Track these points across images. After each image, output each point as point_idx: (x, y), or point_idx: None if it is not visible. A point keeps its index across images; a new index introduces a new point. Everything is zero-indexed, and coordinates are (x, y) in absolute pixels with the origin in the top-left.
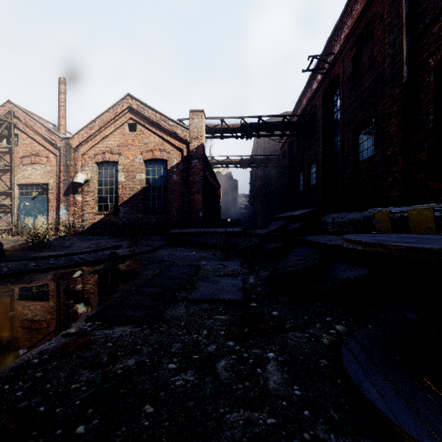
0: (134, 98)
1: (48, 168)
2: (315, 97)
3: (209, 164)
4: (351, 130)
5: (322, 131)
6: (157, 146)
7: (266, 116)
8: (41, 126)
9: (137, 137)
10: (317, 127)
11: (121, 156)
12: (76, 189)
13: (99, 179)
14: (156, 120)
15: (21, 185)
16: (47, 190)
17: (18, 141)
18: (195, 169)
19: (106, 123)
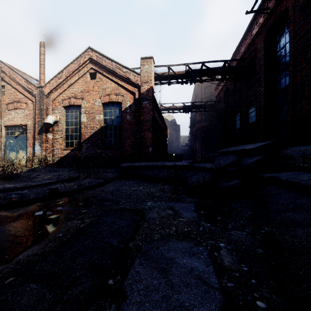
0: (94, 50)
1: (27, 112)
2: (255, 42)
3: (158, 107)
4: (308, 59)
5: (263, 71)
6: (113, 90)
7: (208, 62)
8: (21, 77)
9: (97, 83)
10: (257, 68)
11: (83, 100)
12: (48, 129)
13: (66, 120)
14: (112, 68)
15: (7, 126)
16: (27, 130)
17: (4, 91)
18: (146, 109)
19: (71, 73)
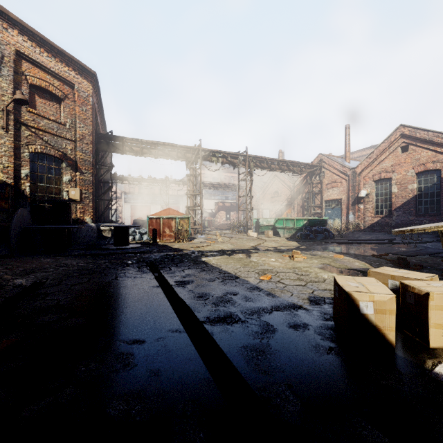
0: (406, 126)
1: (341, 189)
2: None
3: None
4: None
5: None
6: (429, 159)
7: None
8: (337, 164)
9: (409, 155)
10: None
11: (394, 173)
12: (359, 201)
13: (376, 192)
14: (428, 138)
15: (325, 201)
16: (341, 203)
17: (324, 175)
18: None
19: (381, 151)
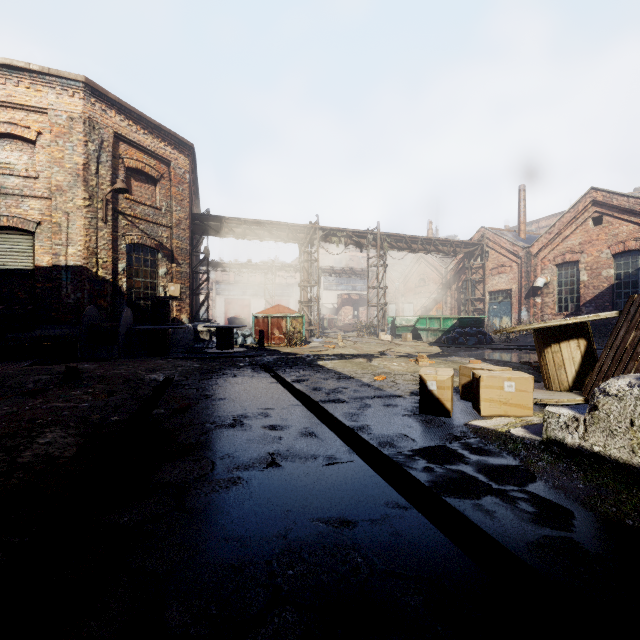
0: (598, 190)
1: (511, 275)
2: None
3: None
4: None
5: None
6: (630, 235)
7: None
8: (505, 241)
9: (603, 230)
10: None
11: (582, 254)
12: (535, 292)
13: (558, 280)
14: (628, 206)
15: (490, 292)
16: (510, 295)
17: (488, 257)
18: None
19: (565, 224)
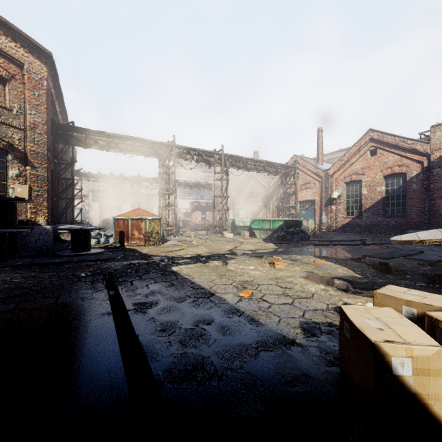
0: (374, 131)
1: (315, 190)
2: None
3: None
4: None
5: None
6: (395, 163)
7: None
8: (311, 165)
9: (377, 159)
10: None
11: (363, 176)
12: (331, 202)
13: (347, 193)
14: (394, 143)
15: (300, 201)
16: (314, 204)
17: (298, 176)
18: (437, 177)
19: (352, 154)
